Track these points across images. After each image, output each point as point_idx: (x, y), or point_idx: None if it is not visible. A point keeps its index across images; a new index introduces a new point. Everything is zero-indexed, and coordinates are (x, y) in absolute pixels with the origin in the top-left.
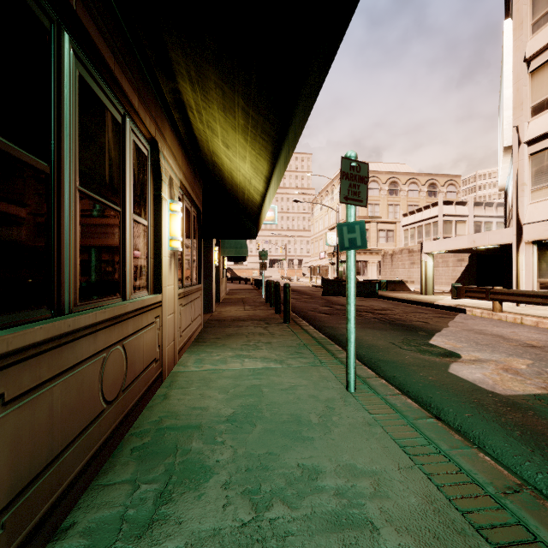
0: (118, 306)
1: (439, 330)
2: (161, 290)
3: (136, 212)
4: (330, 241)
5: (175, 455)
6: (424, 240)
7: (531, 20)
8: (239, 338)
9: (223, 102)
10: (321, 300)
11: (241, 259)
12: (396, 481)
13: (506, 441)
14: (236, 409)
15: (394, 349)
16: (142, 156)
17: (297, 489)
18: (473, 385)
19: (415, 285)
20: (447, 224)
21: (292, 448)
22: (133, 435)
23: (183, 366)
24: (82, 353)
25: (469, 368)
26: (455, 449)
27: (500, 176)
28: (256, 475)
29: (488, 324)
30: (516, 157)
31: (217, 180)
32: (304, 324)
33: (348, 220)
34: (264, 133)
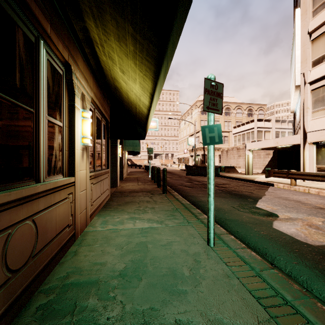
0: (27, 189)
1: (260, 197)
2: (74, 174)
3: (51, 115)
4: (190, 143)
5: (72, 313)
6: (246, 142)
7: (312, 9)
8: (133, 205)
9: (118, 32)
10: (185, 178)
11: (137, 153)
12: None
13: None
14: (127, 264)
15: (234, 211)
16: (57, 73)
17: None
18: (292, 238)
19: (241, 169)
20: (259, 133)
21: (170, 302)
22: (42, 291)
23: (93, 226)
24: None
25: (286, 225)
26: (297, 300)
27: (292, 104)
28: None
29: (289, 193)
30: (303, 92)
31: (118, 100)
32: (176, 195)
33: (209, 123)
34: (148, 55)
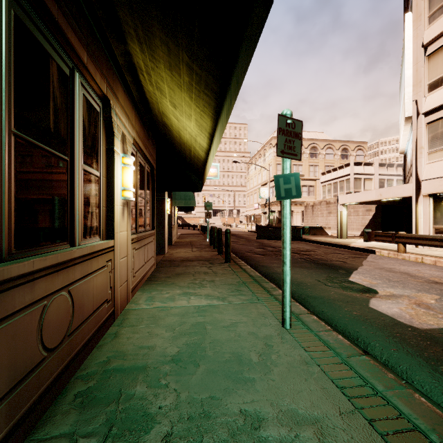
0: (63, 253)
1: (356, 268)
2: (113, 236)
3: (87, 163)
4: (262, 195)
5: (118, 401)
6: (338, 194)
7: (428, 13)
8: (186, 277)
9: (169, 59)
10: (256, 243)
11: (190, 209)
12: (339, 429)
13: (433, 377)
14: (181, 348)
15: (320, 286)
16: (93, 111)
17: (240, 441)
18: (393, 320)
19: (332, 230)
20: (357, 181)
21: (234, 390)
22: (79, 378)
23: (135, 303)
24: (14, 304)
25: (387, 303)
26: (390, 390)
27: (401, 142)
28: (198, 424)
29: (395, 263)
30: (416, 126)
31: (167, 140)
32: (242, 264)
33: (284, 172)
34: (207, 88)
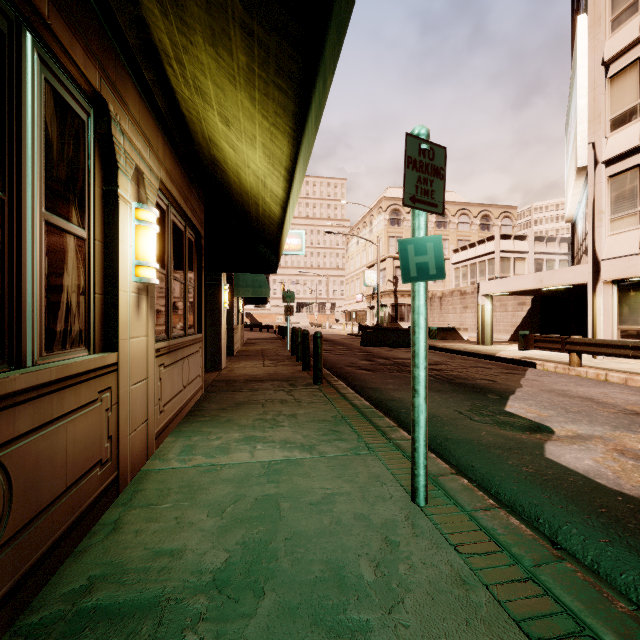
0: None
1: (512, 391)
2: (116, 346)
3: (55, 211)
4: (368, 281)
5: None
6: (478, 280)
7: (610, 15)
8: (252, 409)
9: (210, 21)
10: (360, 352)
11: (262, 301)
12: None
13: None
14: (233, 552)
15: (463, 421)
16: (72, 117)
17: None
18: (589, 481)
19: (468, 333)
20: (504, 262)
21: None
22: (21, 632)
23: (162, 459)
24: None
25: (572, 450)
26: None
27: (569, 205)
28: None
29: (568, 382)
30: (593, 180)
31: (221, 189)
32: (340, 386)
33: (416, 234)
34: (280, 73)
